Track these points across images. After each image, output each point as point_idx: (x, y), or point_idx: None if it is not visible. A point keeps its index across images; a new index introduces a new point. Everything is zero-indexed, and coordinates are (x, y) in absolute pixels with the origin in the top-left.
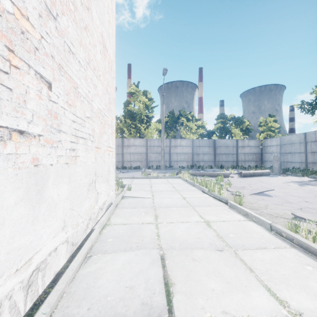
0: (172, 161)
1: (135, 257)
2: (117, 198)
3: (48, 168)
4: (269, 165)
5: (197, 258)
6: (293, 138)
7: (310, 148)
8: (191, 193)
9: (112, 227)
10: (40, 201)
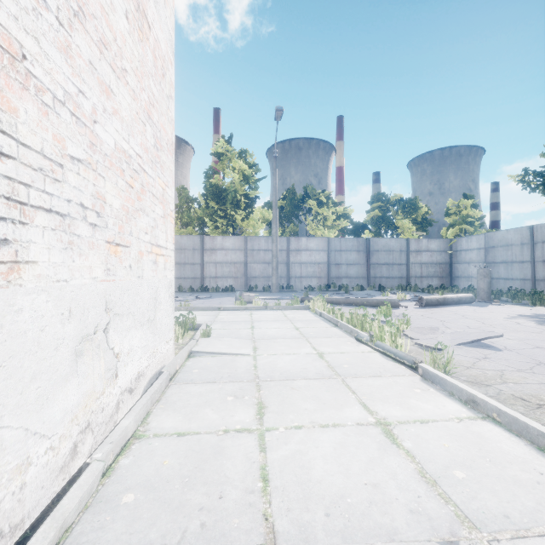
0: (291, 278)
1: None
2: (175, 358)
3: None
4: (465, 284)
5: None
6: (509, 236)
7: (542, 254)
8: (334, 342)
9: (148, 446)
10: None
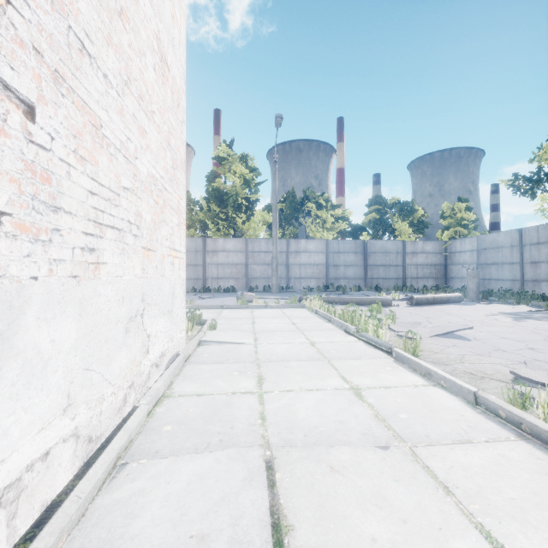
0: (291, 278)
1: (216, 465)
2: (188, 344)
3: (26, 284)
4: (459, 284)
5: (340, 465)
6: (500, 239)
7: (530, 256)
8: (326, 334)
9: (175, 401)
10: (2, 357)
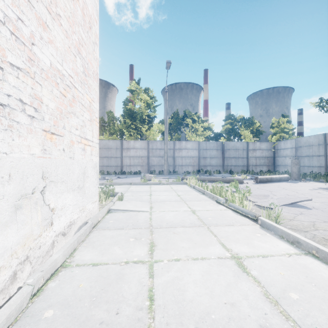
0: (176, 166)
1: None
2: (98, 213)
3: None
4: (283, 169)
5: None
6: (311, 140)
7: None
8: (202, 204)
9: (70, 273)
10: None
